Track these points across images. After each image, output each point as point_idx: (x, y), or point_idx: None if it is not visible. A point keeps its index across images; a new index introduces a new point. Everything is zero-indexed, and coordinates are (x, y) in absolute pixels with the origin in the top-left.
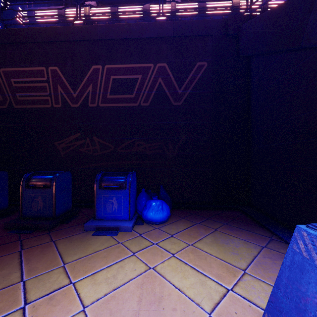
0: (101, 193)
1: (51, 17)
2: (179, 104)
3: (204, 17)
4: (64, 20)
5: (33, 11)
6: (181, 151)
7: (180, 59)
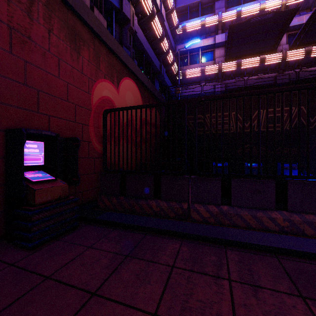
0: (285, 171)
1: (196, 72)
2: (311, 127)
3: (310, 57)
4: (204, 73)
5: (185, 71)
6: (312, 153)
7: (312, 103)
